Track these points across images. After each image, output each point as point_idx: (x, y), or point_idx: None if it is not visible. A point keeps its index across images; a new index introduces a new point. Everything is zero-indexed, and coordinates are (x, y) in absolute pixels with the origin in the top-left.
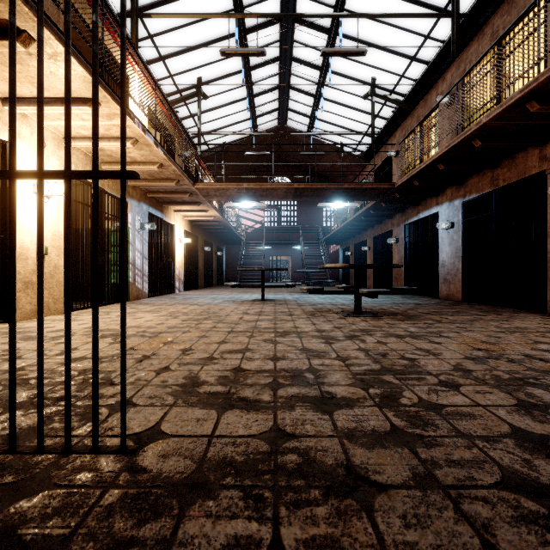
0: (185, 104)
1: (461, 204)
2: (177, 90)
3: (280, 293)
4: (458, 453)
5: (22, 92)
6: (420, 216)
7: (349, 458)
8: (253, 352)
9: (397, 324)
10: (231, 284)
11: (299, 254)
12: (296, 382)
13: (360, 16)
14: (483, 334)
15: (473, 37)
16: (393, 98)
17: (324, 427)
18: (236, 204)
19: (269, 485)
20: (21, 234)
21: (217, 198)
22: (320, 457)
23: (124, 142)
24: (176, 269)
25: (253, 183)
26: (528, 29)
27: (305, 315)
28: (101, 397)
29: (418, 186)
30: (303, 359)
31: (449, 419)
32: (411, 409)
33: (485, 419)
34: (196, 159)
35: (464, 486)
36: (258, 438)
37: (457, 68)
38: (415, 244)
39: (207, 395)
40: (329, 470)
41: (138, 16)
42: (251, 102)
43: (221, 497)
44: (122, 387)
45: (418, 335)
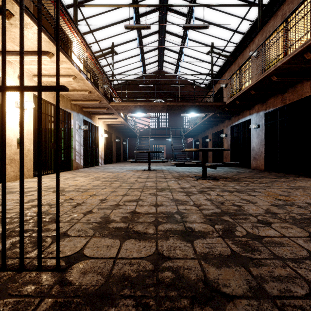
0: (104, 58)
1: (264, 114)
2: (100, 50)
3: (159, 165)
4: (277, 271)
5: (8, 47)
6: (239, 121)
7: (205, 275)
8: (143, 201)
9: (228, 184)
10: (131, 161)
11: (170, 143)
12: (170, 221)
13: (205, 6)
14: (280, 190)
15: (270, 17)
16: (223, 54)
17: (188, 252)
18: (134, 115)
19: (153, 295)
20: (8, 131)
21: (123, 111)
22: (187, 274)
23: (58, 67)
24: (99, 152)
25: (143, 102)
26: (303, 12)
27: (174, 179)
28: (48, 230)
29: (238, 104)
30: (173, 206)
31: (268, 246)
32: (242, 239)
33: (290, 246)
34: (111, 89)
35: (285, 297)
36: (145, 260)
37: (261, 35)
38: (236, 137)
39: (114, 229)
40: (193, 284)
41: (77, 6)
42: (142, 57)
43: (120, 305)
44: (57, 227)
45: (241, 191)
